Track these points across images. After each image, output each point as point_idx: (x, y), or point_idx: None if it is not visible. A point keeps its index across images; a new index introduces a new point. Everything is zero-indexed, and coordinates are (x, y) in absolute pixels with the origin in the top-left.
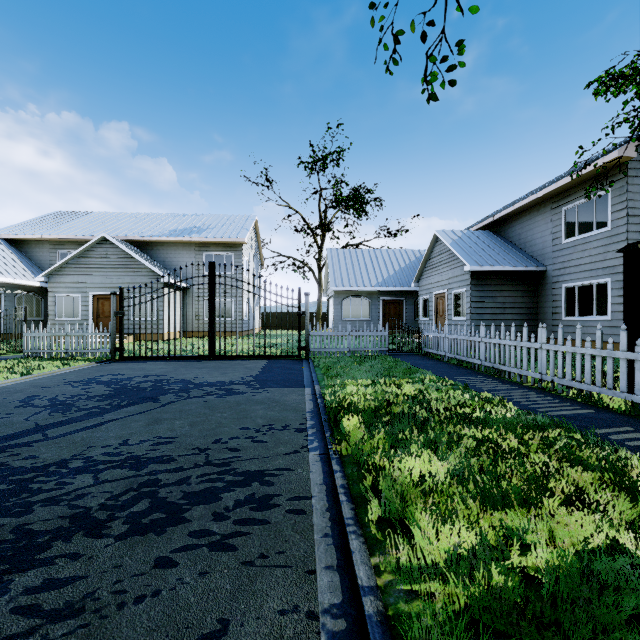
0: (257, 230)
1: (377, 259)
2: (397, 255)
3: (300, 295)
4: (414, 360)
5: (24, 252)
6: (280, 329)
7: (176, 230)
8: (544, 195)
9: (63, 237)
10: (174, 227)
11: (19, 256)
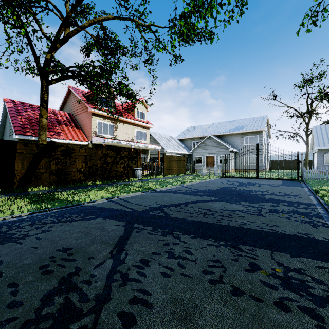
0: (267, 121)
1: None
2: None
3: (298, 154)
4: None
5: (183, 143)
6: (279, 169)
7: (232, 129)
8: None
9: (194, 137)
10: (230, 127)
11: (182, 144)
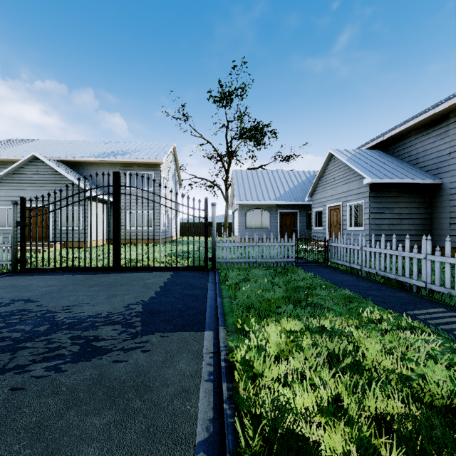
0: (175, 155)
1: (274, 178)
2: (291, 175)
3: (207, 205)
4: (327, 274)
5: None
6: (195, 236)
7: (104, 153)
8: (443, 109)
9: (4, 157)
10: (103, 150)
11: None
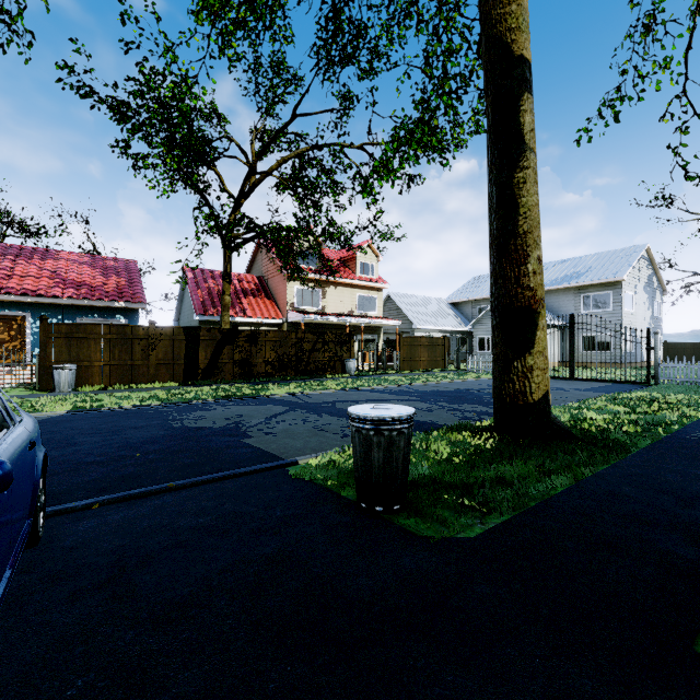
0: (650, 257)
1: None
2: None
3: (648, 334)
4: None
5: (459, 310)
6: (695, 363)
7: (557, 279)
8: None
9: (479, 298)
10: (556, 276)
11: (457, 313)
